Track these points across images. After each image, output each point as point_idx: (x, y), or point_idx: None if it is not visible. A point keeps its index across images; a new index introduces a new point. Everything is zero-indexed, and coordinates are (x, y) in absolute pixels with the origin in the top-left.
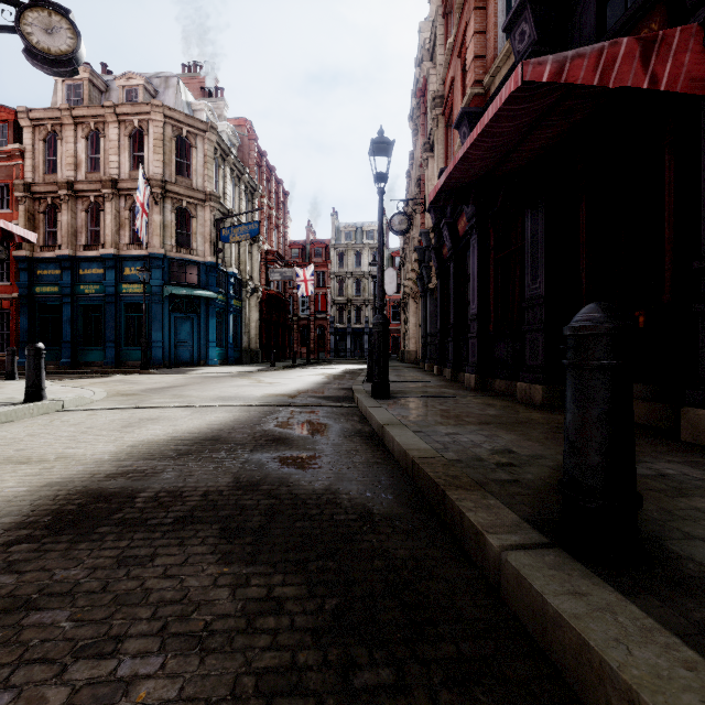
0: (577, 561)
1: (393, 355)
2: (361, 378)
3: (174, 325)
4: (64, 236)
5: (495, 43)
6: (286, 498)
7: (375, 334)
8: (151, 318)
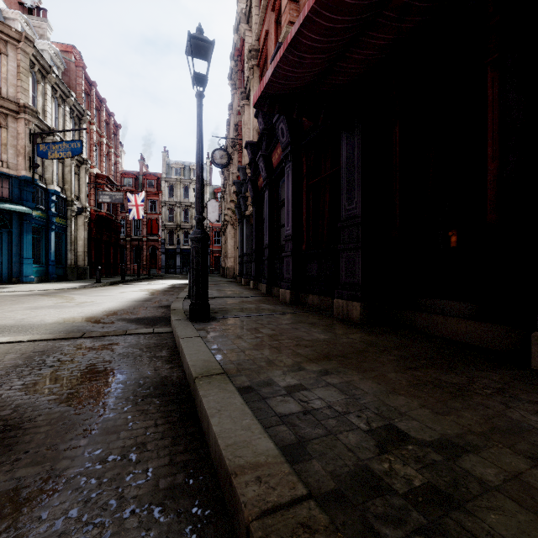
0: None
1: (216, 271)
2: (184, 294)
3: None
4: None
5: None
6: None
7: (192, 250)
8: None
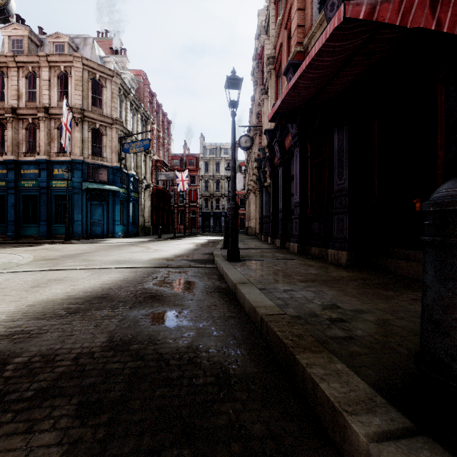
0: (452, 455)
1: (241, 230)
2: (220, 246)
3: (90, 209)
4: (9, 146)
5: (311, 16)
6: (152, 359)
7: (229, 215)
8: (73, 205)
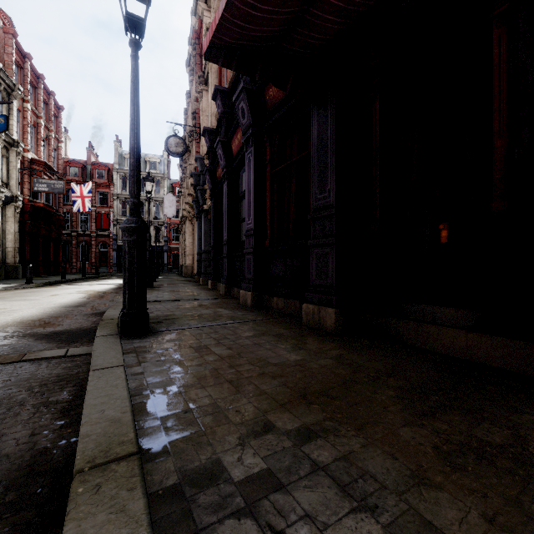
0: None
1: (174, 269)
2: None
3: None
4: None
5: None
6: None
7: (124, 244)
8: None
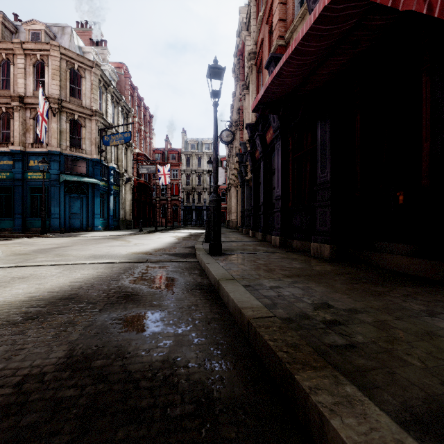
0: None
1: (222, 223)
2: (201, 239)
3: (68, 202)
4: None
5: (292, 10)
6: (117, 380)
7: (211, 208)
8: (50, 197)
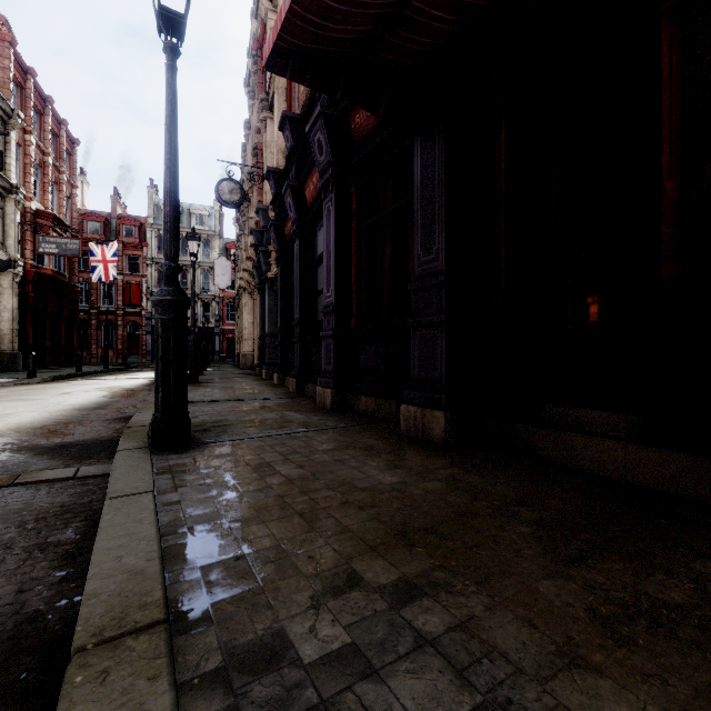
0: None
1: (228, 358)
2: None
3: None
4: None
5: None
6: None
7: (157, 323)
8: None
